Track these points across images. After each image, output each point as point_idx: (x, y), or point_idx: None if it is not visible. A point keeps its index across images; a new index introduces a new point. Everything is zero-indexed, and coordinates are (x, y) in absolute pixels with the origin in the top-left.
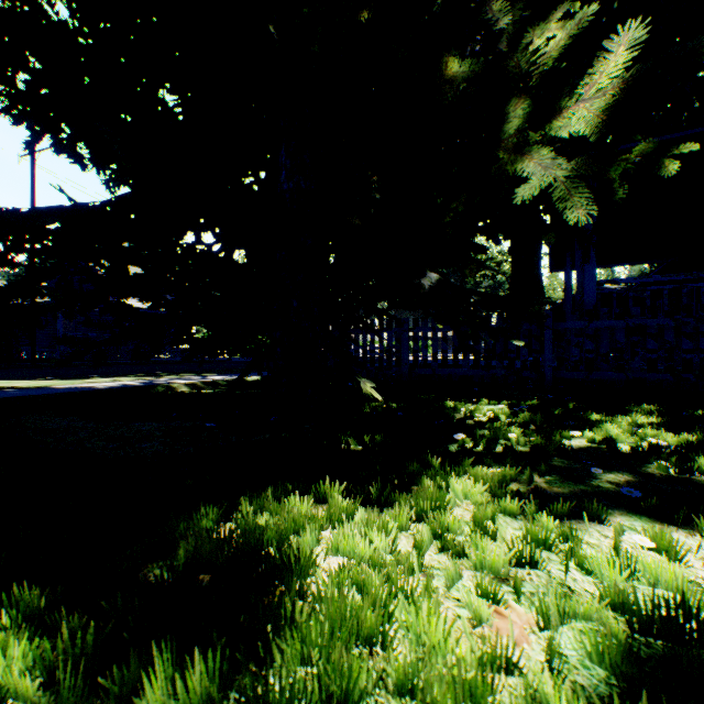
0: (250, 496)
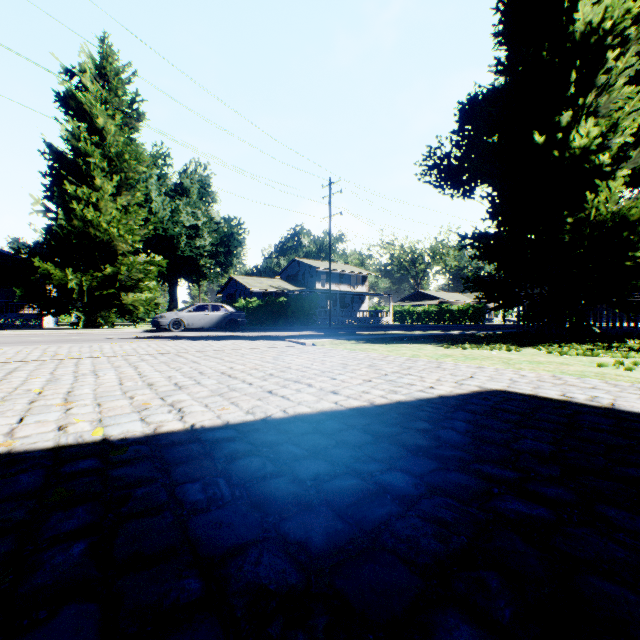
0: (586, 343)
